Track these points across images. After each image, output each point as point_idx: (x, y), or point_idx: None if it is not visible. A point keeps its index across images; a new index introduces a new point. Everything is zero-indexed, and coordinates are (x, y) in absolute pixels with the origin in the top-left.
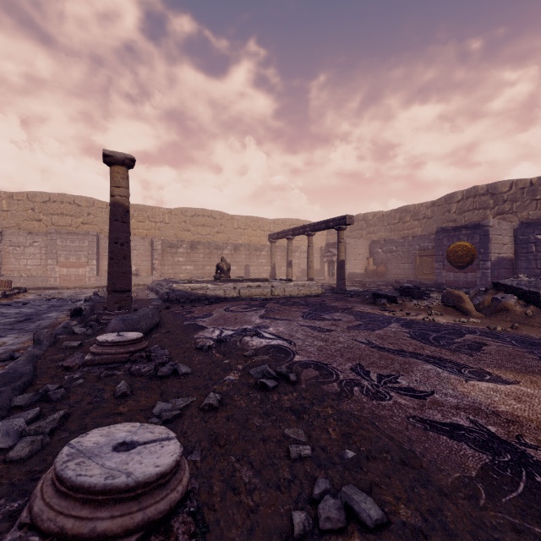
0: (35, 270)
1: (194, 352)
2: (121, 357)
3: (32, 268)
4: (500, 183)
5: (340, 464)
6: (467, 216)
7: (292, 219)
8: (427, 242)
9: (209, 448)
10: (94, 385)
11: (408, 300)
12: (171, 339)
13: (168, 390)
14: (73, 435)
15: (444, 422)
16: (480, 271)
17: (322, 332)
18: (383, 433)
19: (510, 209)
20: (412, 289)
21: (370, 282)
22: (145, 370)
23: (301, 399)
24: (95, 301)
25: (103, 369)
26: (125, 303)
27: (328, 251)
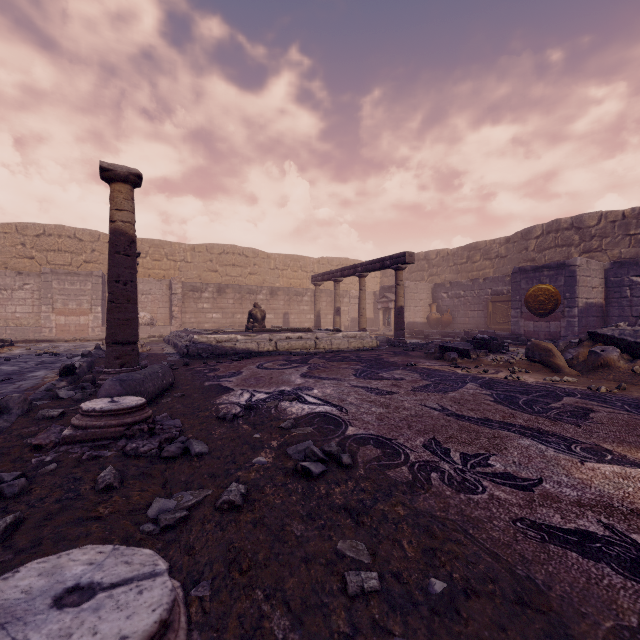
0: (25, 318)
1: (215, 422)
2: (113, 431)
3: (22, 316)
4: (587, 215)
5: (424, 605)
6: (548, 255)
7: (340, 258)
8: (501, 285)
9: (224, 575)
10: (70, 471)
11: (484, 354)
12: (185, 405)
13: (174, 478)
14: (19, 558)
15: (567, 528)
16: (565, 320)
17: (381, 395)
18: (482, 547)
19: (598, 246)
20: (489, 341)
21: (434, 333)
22: (145, 449)
23: (359, 492)
24: (95, 356)
25: (87, 449)
26: (129, 358)
27: (383, 296)
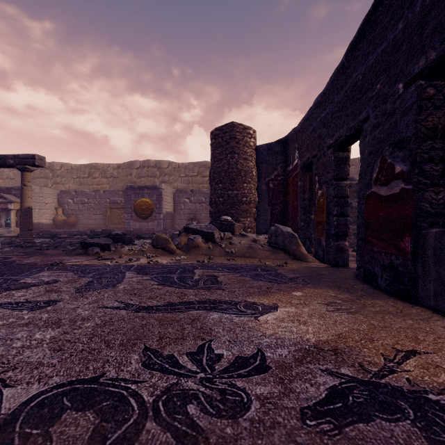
0: None
1: None
2: None
3: None
4: (163, 161)
5: None
6: (144, 181)
7: None
8: (116, 196)
9: None
10: None
11: (120, 246)
12: None
13: None
14: None
15: (325, 395)
16: (157, 221)
17: (39, 309)
18: None
19: (168, 180)
20: (123, 236)
21: (61, 233)
22: None
23: None
24: None
25: None
26: None
27: (0, 197)
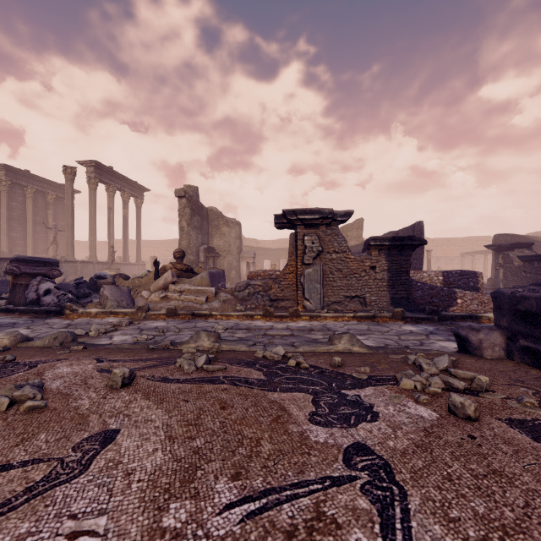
0: None
1: None
2: None
3: None
4: None
5: None
6: None
7: (478, 237)
8: None
9: None
10: None
11: None
12: None
13: None
14: None
15: None
16: None
17: None
18: None
19: None
20: None
21: None
22: None
23: None
24: None
25: None
26: None
27: None
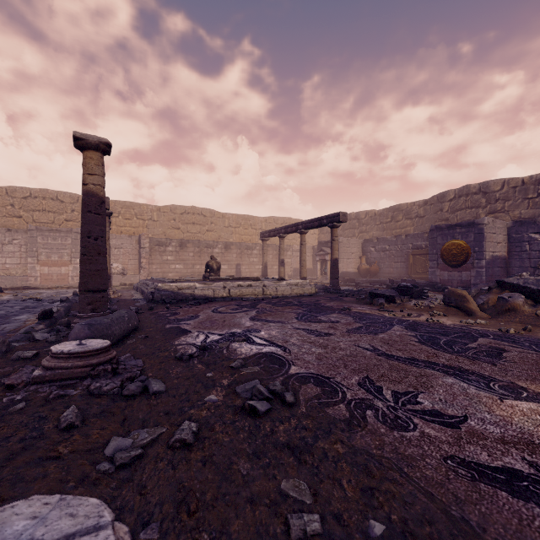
0: (14, 268)
1: (173, 362)
2: (79, 371)
3: (11, 267)
4: (493, 181)
5: None
6: (460, 215)
7: (284, 217)
8: (420, 240)
9: (173, 516)
10: (37, 410)
11: (407, 300)
12: (148, 346)
13: (133, 415)
14: None
15: (494, 466)
16: (475, 270)
17: (320, 336)
18: (417, 486)
19: (502, 208)
20: (411, 288)
21: (363, 281)
22: (108, 388)
23: (301, 430)
24: (72, 302)
25: (55, 388)
26: (99, 304)
27: (320, 250)
